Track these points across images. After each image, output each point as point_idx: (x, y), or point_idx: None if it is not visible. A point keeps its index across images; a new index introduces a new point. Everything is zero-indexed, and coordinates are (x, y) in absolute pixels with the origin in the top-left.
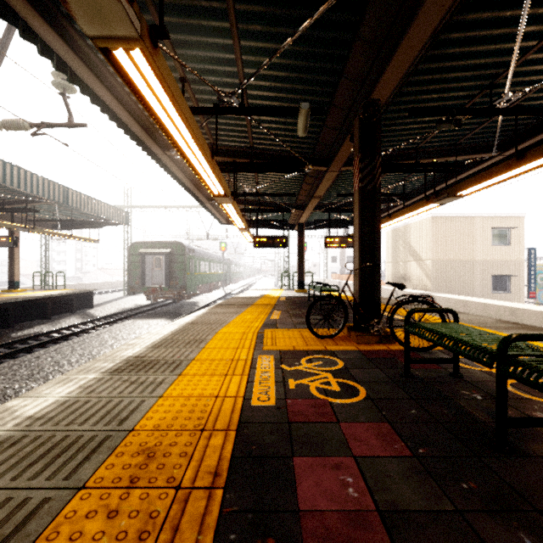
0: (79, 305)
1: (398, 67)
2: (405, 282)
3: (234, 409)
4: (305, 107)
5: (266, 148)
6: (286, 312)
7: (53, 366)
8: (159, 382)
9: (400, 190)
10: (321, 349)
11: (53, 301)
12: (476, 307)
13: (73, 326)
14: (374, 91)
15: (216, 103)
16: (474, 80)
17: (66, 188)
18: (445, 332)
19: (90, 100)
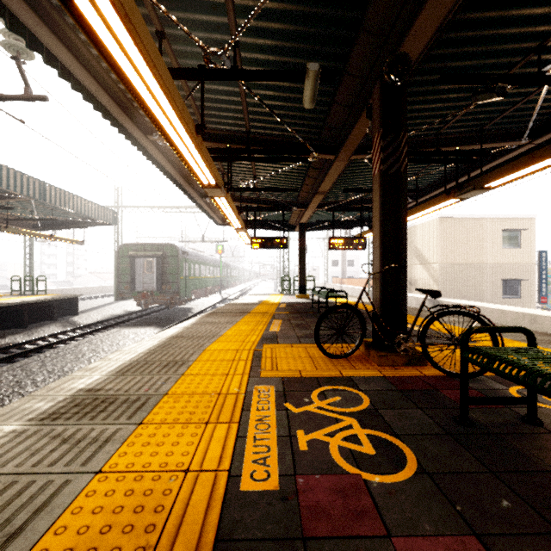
0: (61, 312)
1: (440, 3)
2: (410, 286)
3: (211, 501)
4: (314, 68)
5: (265, 132)
6: (287, 322)
7: (13, 388)
8: (106, 438)
9: (411, 187)
10: (335, 374)
11: (31, 308)
12: (490, 314)
13: (50, 335)
14: (403, 43)
15: (202, 64)
16: (520, 40)
17: (43, 183)
18: (538, 367)
19: (42, 59)
